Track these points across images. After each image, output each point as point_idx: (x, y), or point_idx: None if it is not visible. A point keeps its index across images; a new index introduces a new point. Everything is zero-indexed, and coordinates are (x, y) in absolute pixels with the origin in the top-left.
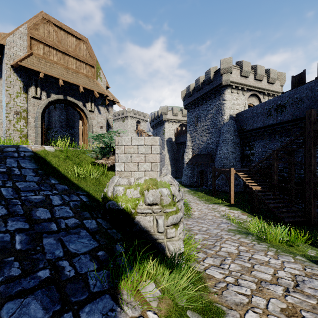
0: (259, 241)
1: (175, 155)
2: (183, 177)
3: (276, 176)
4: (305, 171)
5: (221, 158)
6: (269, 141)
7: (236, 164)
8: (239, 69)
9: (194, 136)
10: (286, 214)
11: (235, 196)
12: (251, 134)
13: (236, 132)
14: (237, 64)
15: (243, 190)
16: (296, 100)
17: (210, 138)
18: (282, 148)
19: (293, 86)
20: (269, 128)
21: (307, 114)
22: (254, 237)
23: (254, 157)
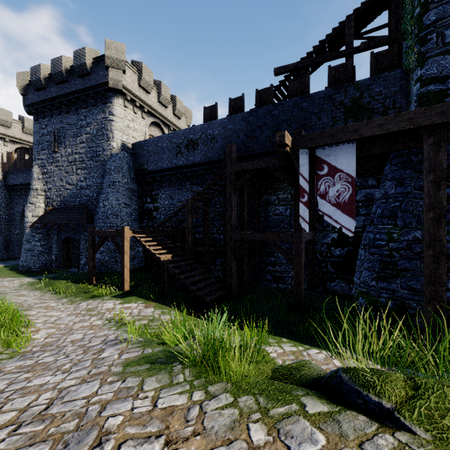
0: (203, 380)
1: (4, 210)
2: (23, 254)
3: (191, 236)
4: (225, 226)
5: (107, 213)
6: (178, 191)
7: (132, 224)
8: (137, 74)
9: (50, 171)
10: (207, 290)
11: (131, 276)
12: (154, 178)
13: (132, 172)
14: (134, 65)
15: (143, 265)
16: (209, 137)
17: (86, 179)
18: (199, 195)
19: (206, 121)
20: (178, 171)
21: (228, 148)
22: (188, 368)
23: (158, 213)
